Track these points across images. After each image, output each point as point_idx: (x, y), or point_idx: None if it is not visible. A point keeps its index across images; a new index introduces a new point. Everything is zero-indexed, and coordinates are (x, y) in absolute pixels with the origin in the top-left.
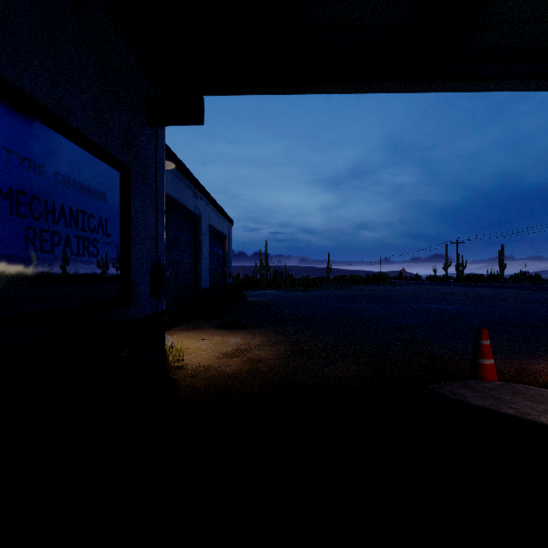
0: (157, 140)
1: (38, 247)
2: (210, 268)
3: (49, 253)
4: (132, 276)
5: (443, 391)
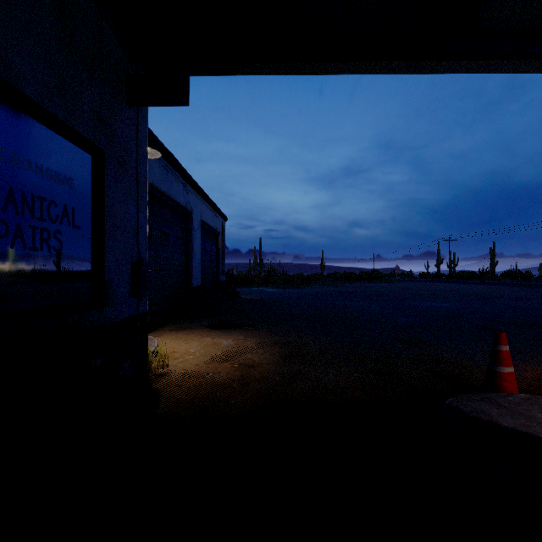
0: (139, 124)
1: None
2: (202, 265)
3: None
4: (106, 273)
5: (463, 407)
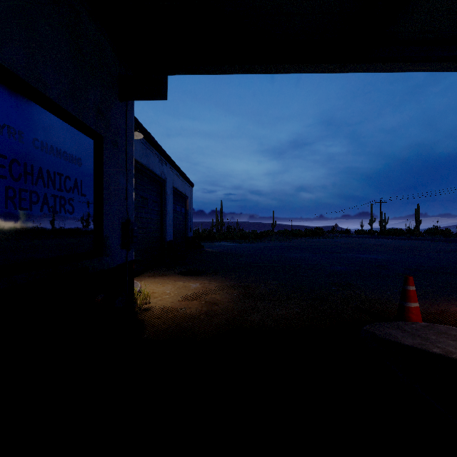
0: (127, 113)
1: (17, 204)
2: (174, 223)
3: (28, 211)
4: (104, 230)
5: (376, 332)
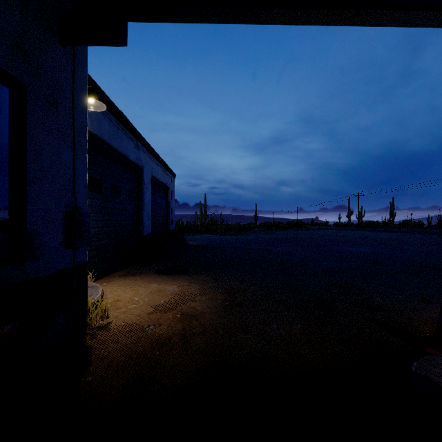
0: (76, 67)
1: None
2: (153, 215)
3: None
4: (30, 223)
5: (434, 377)
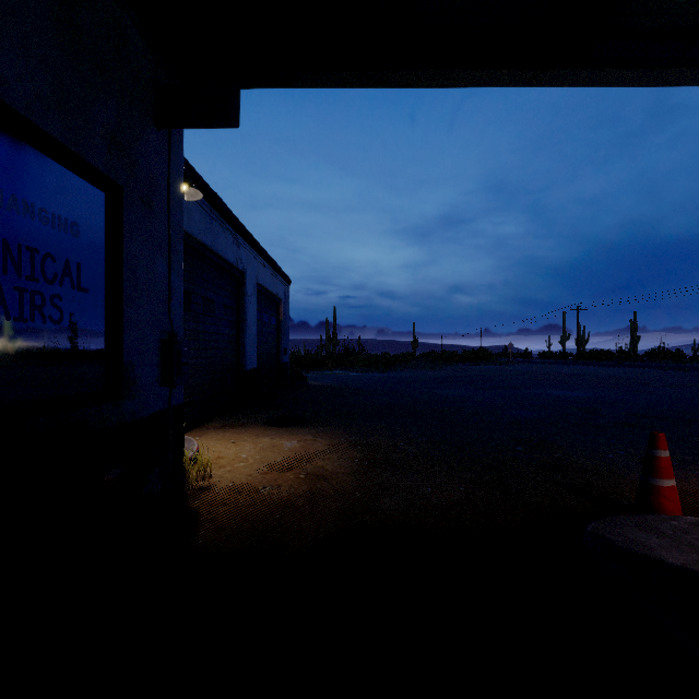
0: (171, 152)
1: None
2: (258, 342)
3: None
4: (126, 353)
5: (611, 536)
